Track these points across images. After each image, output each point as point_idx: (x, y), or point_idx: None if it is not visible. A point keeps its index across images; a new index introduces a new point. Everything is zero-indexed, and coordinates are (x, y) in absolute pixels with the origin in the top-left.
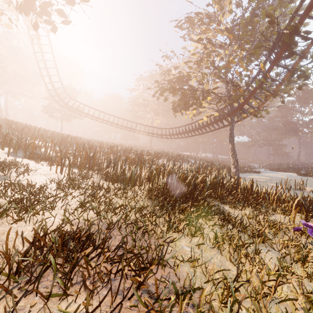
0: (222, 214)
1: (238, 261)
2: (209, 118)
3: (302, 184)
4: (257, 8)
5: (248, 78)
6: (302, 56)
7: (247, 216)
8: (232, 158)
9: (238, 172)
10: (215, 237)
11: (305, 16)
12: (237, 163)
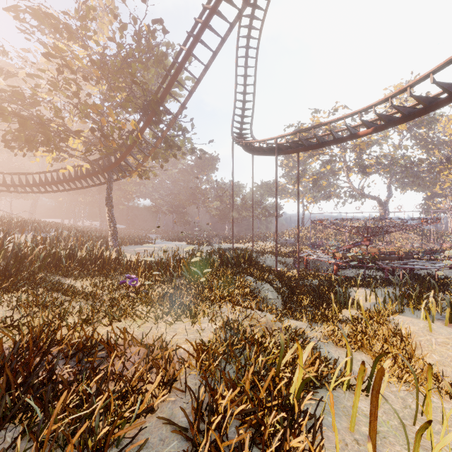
0: (51, 285)
1: (30, 312)
2: (79, 169)
3: (177, 251)
4: (131, 55)
5: (119, 132)
6: (169, 128)
7: (90, 285)
8: (109, 226)
9: (117, 243)
10: (18, 302)
11: (167, 92)
12: (117, 232)
